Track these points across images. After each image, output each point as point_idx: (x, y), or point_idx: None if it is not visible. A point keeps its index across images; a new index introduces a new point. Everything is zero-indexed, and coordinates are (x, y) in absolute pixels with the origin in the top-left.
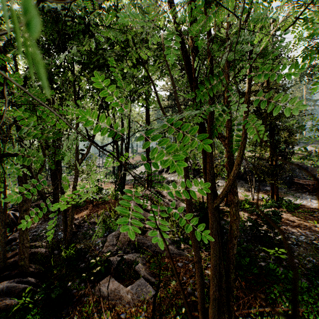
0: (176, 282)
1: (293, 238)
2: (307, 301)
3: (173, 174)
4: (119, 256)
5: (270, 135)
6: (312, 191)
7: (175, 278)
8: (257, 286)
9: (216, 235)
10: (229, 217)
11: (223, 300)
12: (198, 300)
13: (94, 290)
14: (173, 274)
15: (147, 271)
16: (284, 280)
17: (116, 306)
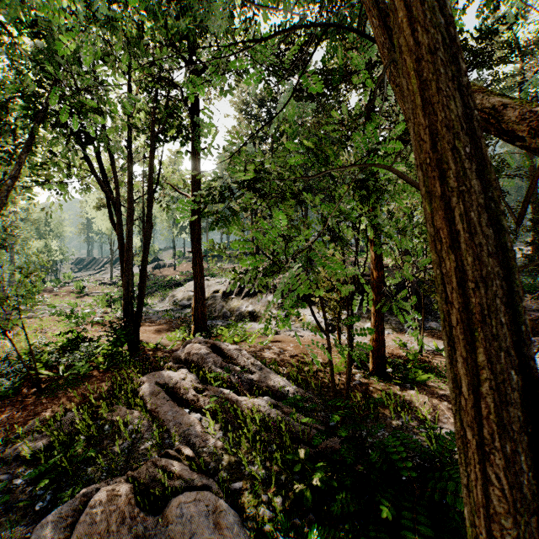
0: None
1: None
2: None
3: (251, 299)
4: None
5: None
6: None
7: None
8: None
9: None
10: (388, 410)
11: None
12: None
13: None
14: None
15: None
16: None
17: None
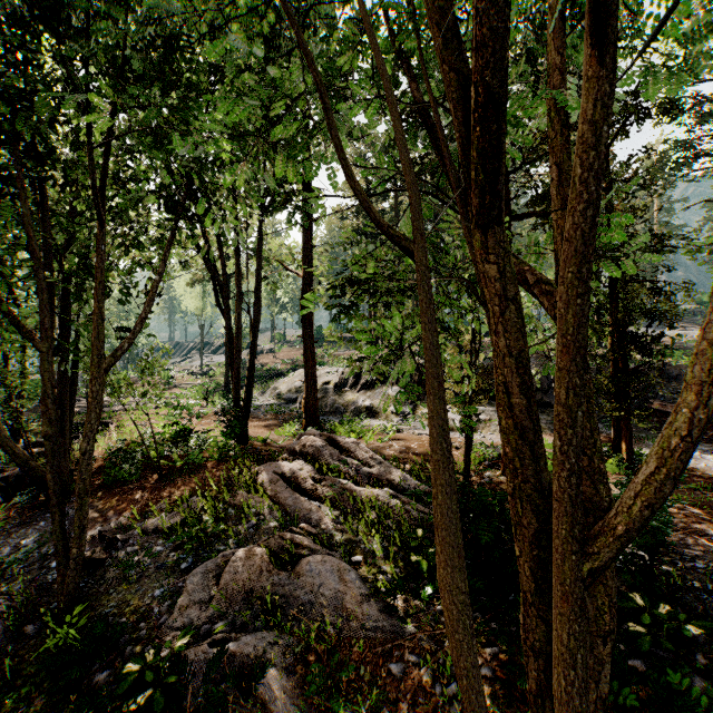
0: None
1: (707, 573)
2: None
3: (369, 392)
4: (216, 642)
5: (611, 297)
6: None
7: None
8: None
9: (584, 693)
10: None
11: None
12: None
13: None
14: (376, 709)
15: (298, 697)
16: None
17: None
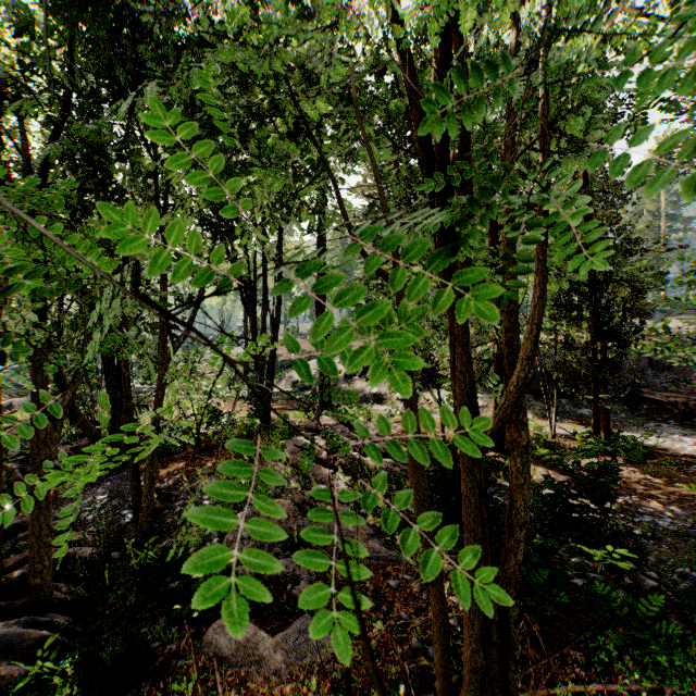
0: (384, 625)
1: (646, 522)
2: (681, 669)
3: None
4: None
5: (591, 295)
6: (683, 417)
7: (382, 614)
8: (567, 634)
9: (479, 522)
10: (501, 476)
11: (492, 670)
12: (436, 670)
13: (201, 642)
14: (377, 606)
15: None
16: (628, 619)
17: (250, 680)
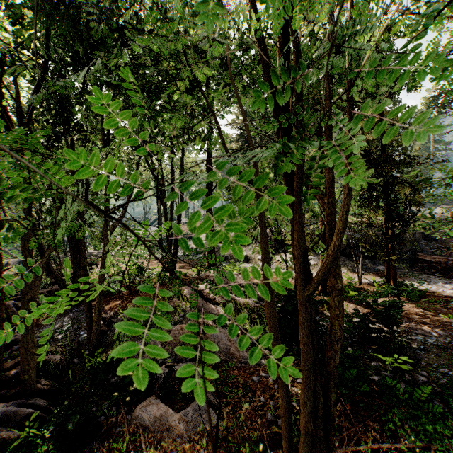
0: (250, 405)
1: (420, 339)
2: (441, 434)
3: (245, 248)
4: (167, 366)
5: (384, 192)
6: (445, 271)
7: (248, 399)
8: (368, 411)
9: (310, 338)
10: (325, 309)
11: (319, 434)
12: (283, 434)
13: (131, 416)
14: (245, 394)
15: None
16: (407, 402)
17: (163, 441)
